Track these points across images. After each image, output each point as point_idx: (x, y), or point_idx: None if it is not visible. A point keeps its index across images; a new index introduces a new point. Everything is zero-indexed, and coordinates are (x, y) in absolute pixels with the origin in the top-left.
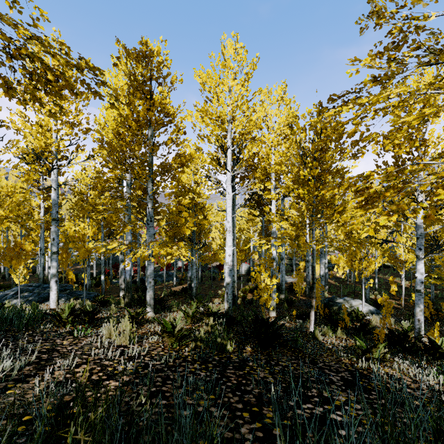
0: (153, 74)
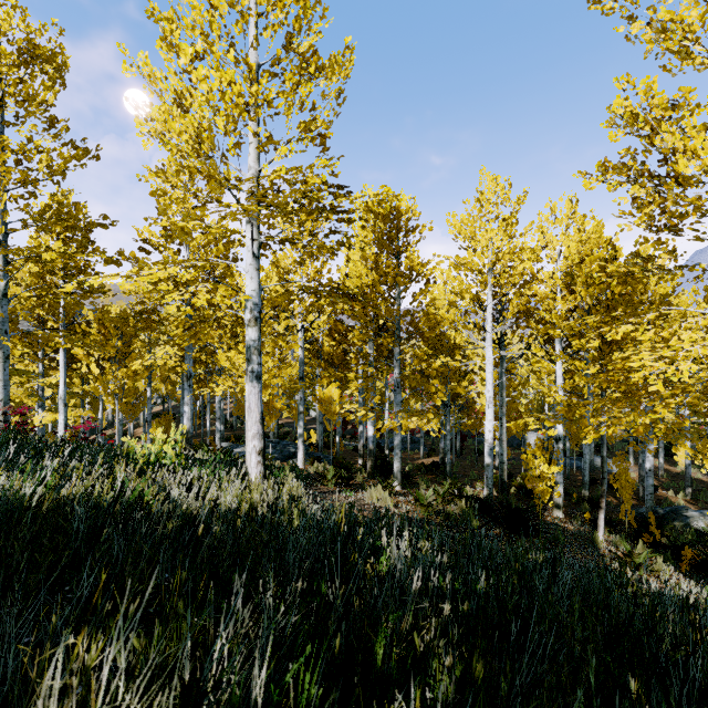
0: (401, 229)
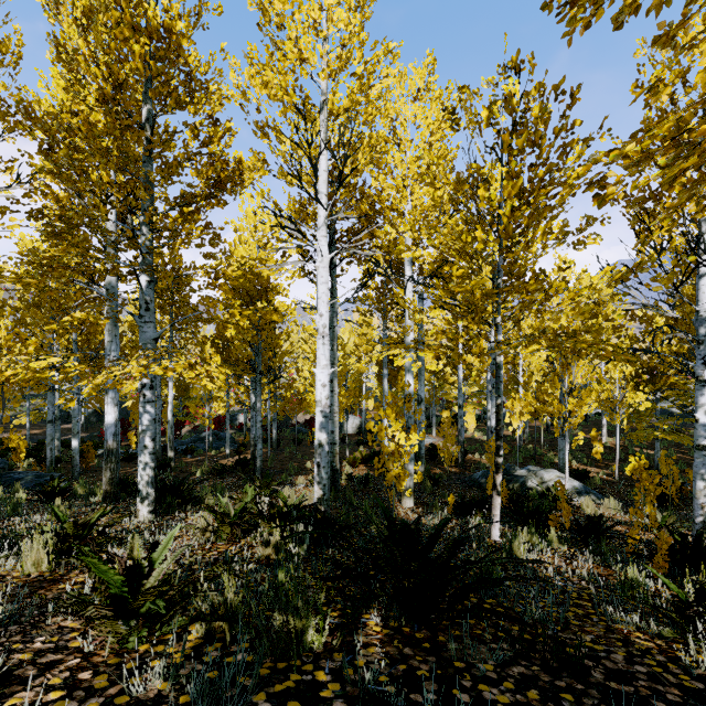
0: None
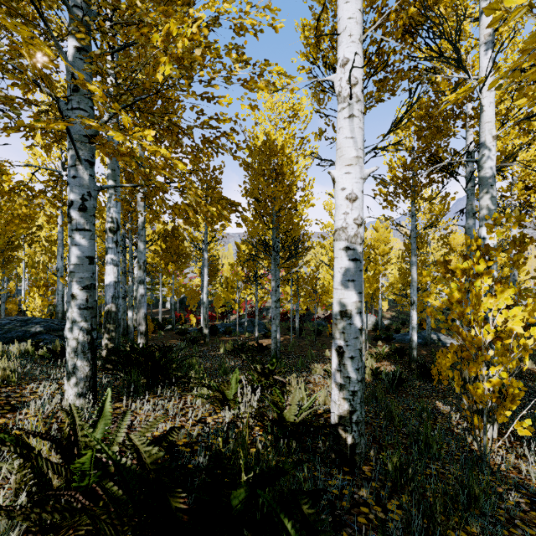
0: None
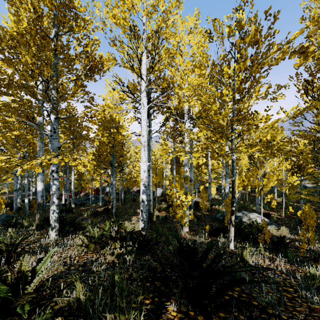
0: None
